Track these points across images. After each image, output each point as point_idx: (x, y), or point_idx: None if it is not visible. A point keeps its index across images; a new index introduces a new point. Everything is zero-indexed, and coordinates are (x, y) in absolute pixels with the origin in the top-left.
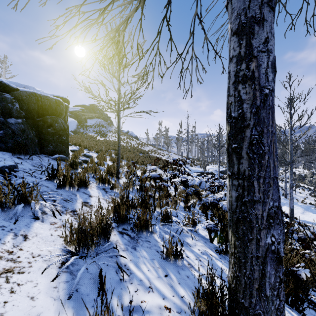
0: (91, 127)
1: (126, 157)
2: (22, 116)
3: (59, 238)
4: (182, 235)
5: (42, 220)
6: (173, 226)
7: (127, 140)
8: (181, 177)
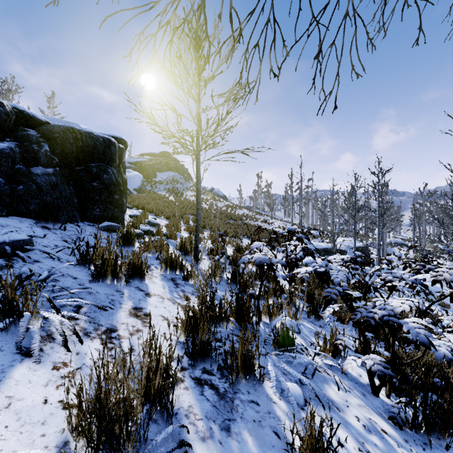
0: (161, 184)
1: (210, 226)
2: (55, 163)
3: (59, 410)
4: (316, 378)
5: (37, 358)
6: (297, 358)
7: (211, 201)
8: (314, 264)
